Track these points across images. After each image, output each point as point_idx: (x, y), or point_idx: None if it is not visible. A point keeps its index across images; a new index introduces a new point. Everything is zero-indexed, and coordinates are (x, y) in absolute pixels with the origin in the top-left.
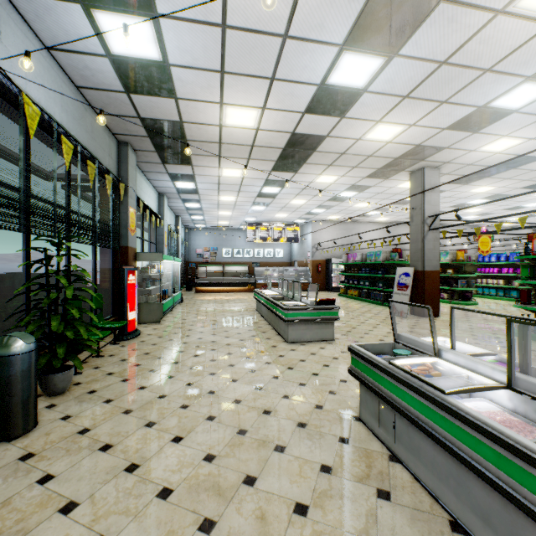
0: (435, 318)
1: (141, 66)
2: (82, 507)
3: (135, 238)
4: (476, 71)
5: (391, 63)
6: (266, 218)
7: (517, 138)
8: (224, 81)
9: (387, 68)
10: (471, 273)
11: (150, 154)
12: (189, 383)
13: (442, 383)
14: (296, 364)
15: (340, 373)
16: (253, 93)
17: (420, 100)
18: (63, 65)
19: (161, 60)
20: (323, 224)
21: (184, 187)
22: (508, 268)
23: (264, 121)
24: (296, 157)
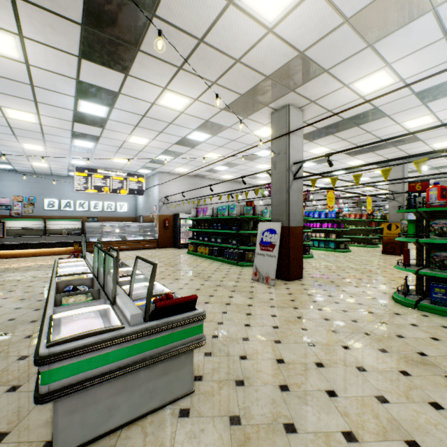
0: (301, 282)
1: None
2: None
3: None
4: None
5: None
6: (101, 162)
7: (393, 74)
8: None
9: None
10: (309, 228)
11: None
12: None
13: None
14: None
15: None
16: None
17: None
18: None
19: None
20: (171, 176)
21: None
22: (327, 223)
23: None
24: (121, 26)
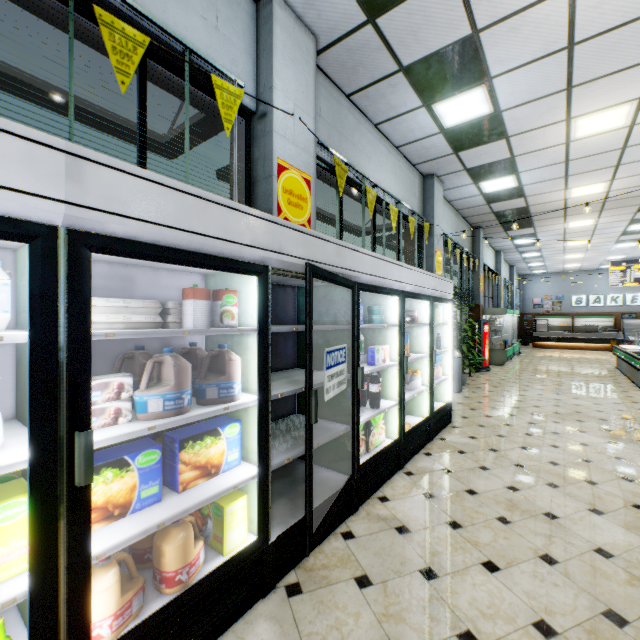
0: None
1: (502, 192)
2: (499, 409)
3: (482, 297)
4: None
5: None
6: None
7: None
8: (568, 179)
9: None
10: None
11: (494, 228)
12: (539, 394)
13: None
14: None
15: None
16: (597, 176)
17: None
18: (453, 205)
19: (516, 186)
20: None
21: (523, 242)
22: None
23: (614, 186)
24: None
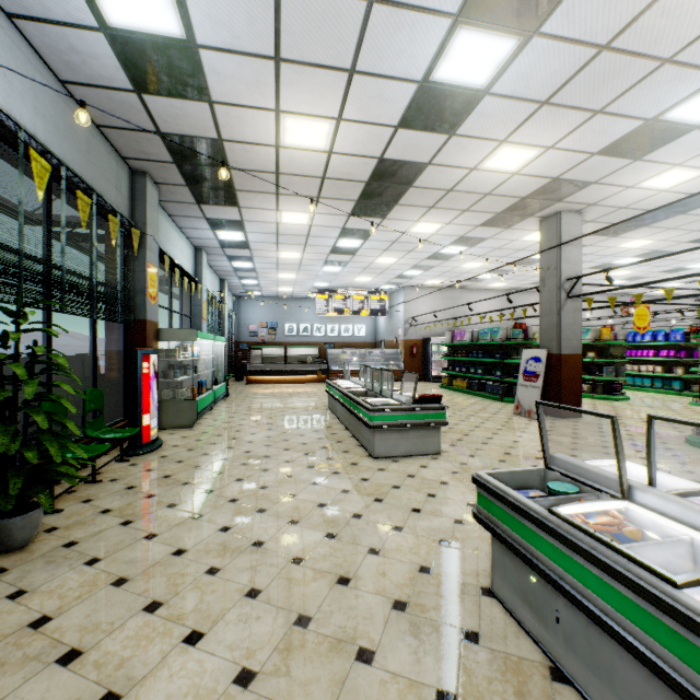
0: (576, 420)
1: (155, 48)
2: None
3: (157, 308)
4: (651, 62)
5: (528, 47)
6: (343, 282)
7: (693, 169)
8: (281, 75)
9: (521, 55)
10: (620, 357)
11: (178, 189)
12: (225, 527)
13: (650, 552)
14: (386, 493)
15: (453, 507)
16: (323, 94)
17: (565, 109)
18: (36, 45)
19: (184, 38)
20: (419, 291)
21: (230, 238)
22: (668, 350)
23: (339, 140)
24: (385, 196)
